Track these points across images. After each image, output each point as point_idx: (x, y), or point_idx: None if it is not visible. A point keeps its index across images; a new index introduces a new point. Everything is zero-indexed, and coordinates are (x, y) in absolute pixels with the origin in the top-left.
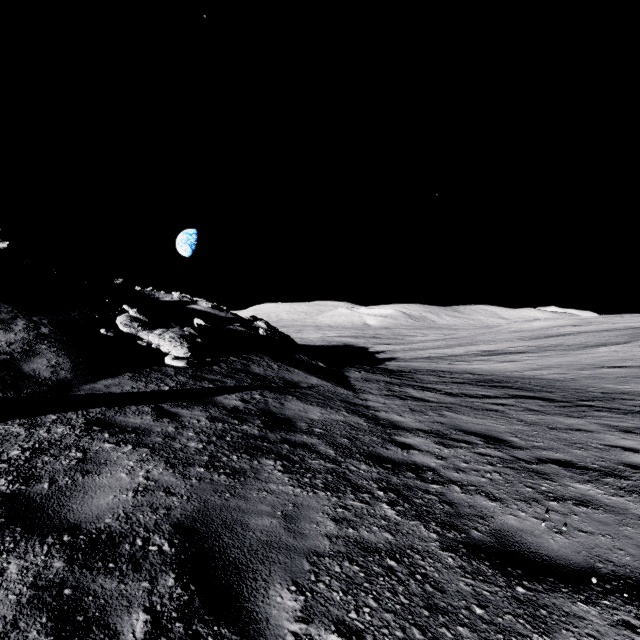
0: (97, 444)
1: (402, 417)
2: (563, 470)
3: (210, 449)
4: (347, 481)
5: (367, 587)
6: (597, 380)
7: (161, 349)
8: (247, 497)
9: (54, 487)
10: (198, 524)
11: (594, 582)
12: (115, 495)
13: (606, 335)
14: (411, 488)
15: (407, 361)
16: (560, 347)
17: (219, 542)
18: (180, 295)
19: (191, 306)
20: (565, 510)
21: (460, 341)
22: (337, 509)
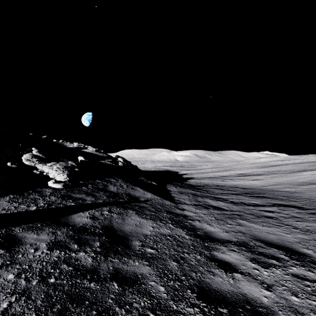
0: None
1: (212, 227)
2: None
3: (13, 312)
4: None
5: None
6: (315, 192)
7: (49, 175)
8: None
9: None
10: None
11: None
12: None
13: (302, 165)
14: None
15: (199, 179)
16: (280, 172)
17: None
18: (78, 144)
19: (83, 150)
20: None
21: (225, 168)
22: None
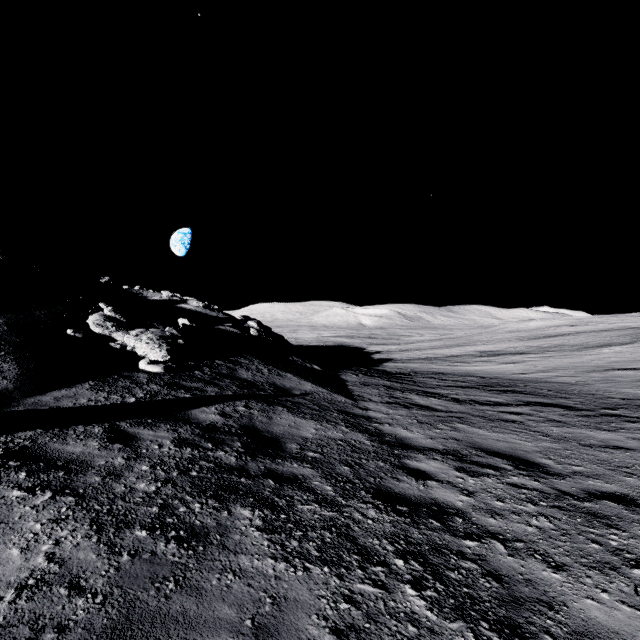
0: (1, 492)
1: (410, 432)
2: (626, 510)
3: (165, 493)
4: (351, 542)
5: None
6: (611, 384)
7: (137, 352)
8: (201, 588)
9: None
10: None
11: None
12: None
13: (606, 335)
14: (439, 549)
15: (405, 362)
16: (561, 347)
17: None
18: (169, 294)
19: (181, 305)
20: None
21: (457, 341)
22: (339, 604)
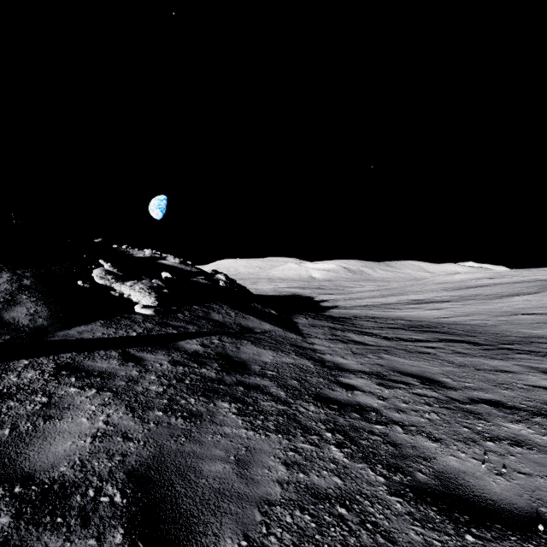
0: (63, 388)
1: (345, 359)
2: (495, 410)
3: (170, 392)
4: (297, 423)
5: (319, 540)
6: (514, 325)
7: (132, 299)
8: (202, 441)
9: (14, 433)
10: (152, 471)
11: (541, 529)
12: (73, 441)
13: (518, 286)
14: (357, 429)
15: (347, 309)
16: (479, 297)
17: (171, 491)
18: (151, 252)
19: (161, 261)
20: (502, 450)
21: (392, 291)
22: (288, 452)
